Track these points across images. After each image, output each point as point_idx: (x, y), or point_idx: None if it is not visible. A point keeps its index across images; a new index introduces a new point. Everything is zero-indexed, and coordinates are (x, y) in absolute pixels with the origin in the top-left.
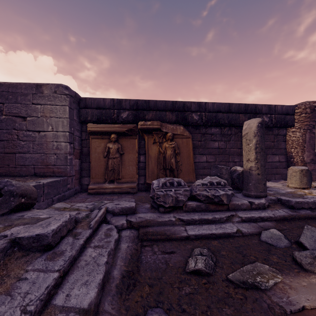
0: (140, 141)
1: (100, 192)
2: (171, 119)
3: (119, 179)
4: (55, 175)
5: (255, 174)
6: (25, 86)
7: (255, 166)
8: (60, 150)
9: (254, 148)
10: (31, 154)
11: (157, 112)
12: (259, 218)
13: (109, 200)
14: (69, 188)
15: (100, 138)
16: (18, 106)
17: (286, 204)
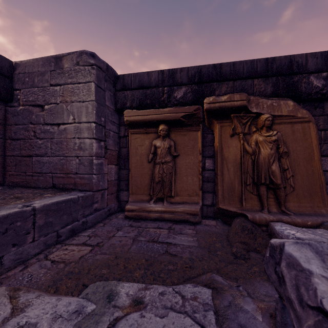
0: (205, 135)
1: (142, 217)
2: (263, 92)
3: (171, 197)
4: (77, 188)
5: None
6: (42, 62)
7: None
8: (83, 150)
9: None
10: (49, 158)
11: (236, 83)
12: None
13: (152, 242)
14: (98, 209)
15: (143, 132)
16: (34, 91)
17: None
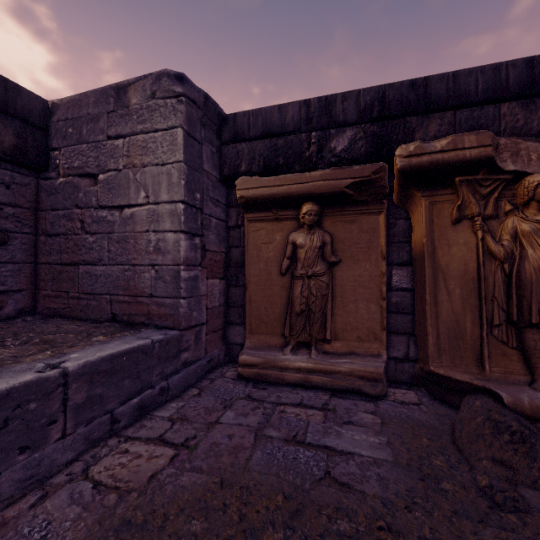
0: (392, 222)
1: (269, 378)
2: (523, 129)
3: (325, 341)
4: (152, 323)
5: None
6: (95, 98)
7: None
8: (164, 254)
9: None
10: (106, 267)
11: (461, 113)
12: None
13: (294, 444)
14: (189, 361)
15: (271, 217)
16: (82, 150)
17: None
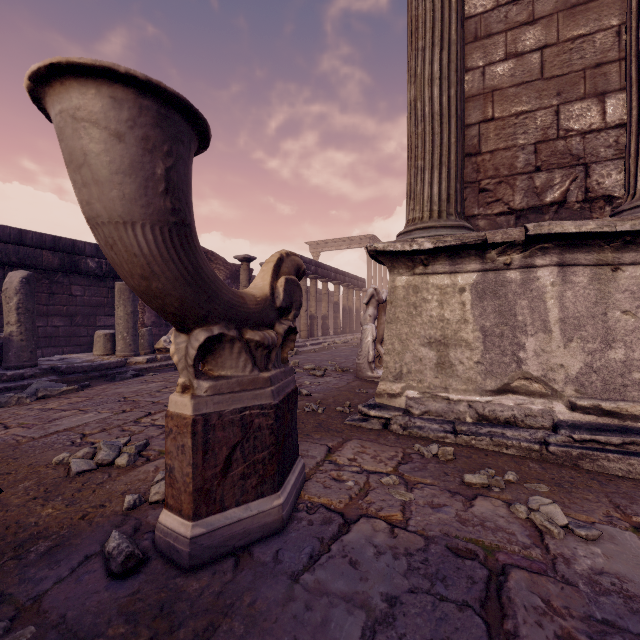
0: None
1: None
2: None
3: None
4: None
5: (18, 340)
6: None
7: (18, 330)
8: None
9: (16, 309)
10: None
11: None
12: (4, 389)
13: None
14: None
15: None
16: None
17: (58, 371)
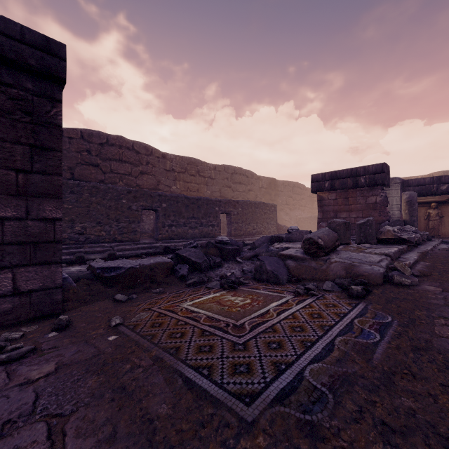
0: None
1: None
2: None
3: (439, 235)
4: None
5: None
6: None
7: None
8: (394, 215)
9: None
10: None
11: None
12: None
13: None
14: None
15: (420, 206)
16: None
17: None
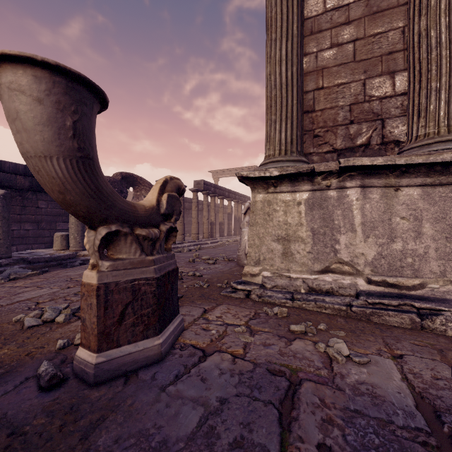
0: None
1: None
2: None
3: None
4: None
5: None
6: None
7: None
8: None
9: None
10: None
11: None
12: None
13: None
14: None
15: None
16: None
17: (26, 261)
